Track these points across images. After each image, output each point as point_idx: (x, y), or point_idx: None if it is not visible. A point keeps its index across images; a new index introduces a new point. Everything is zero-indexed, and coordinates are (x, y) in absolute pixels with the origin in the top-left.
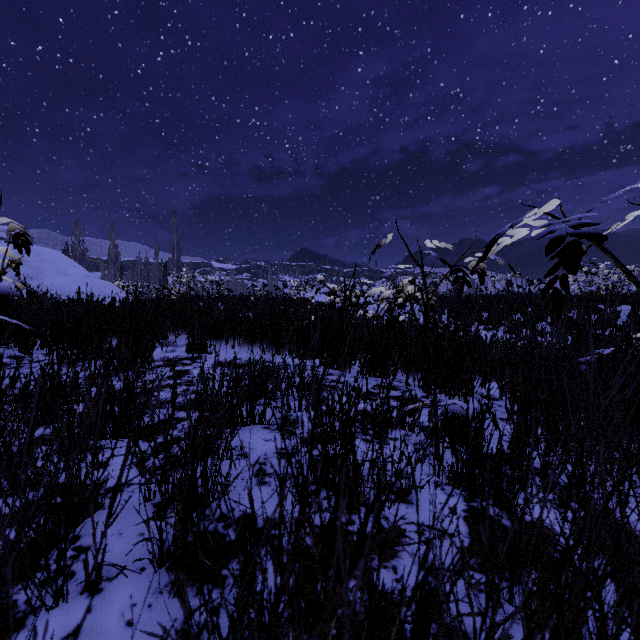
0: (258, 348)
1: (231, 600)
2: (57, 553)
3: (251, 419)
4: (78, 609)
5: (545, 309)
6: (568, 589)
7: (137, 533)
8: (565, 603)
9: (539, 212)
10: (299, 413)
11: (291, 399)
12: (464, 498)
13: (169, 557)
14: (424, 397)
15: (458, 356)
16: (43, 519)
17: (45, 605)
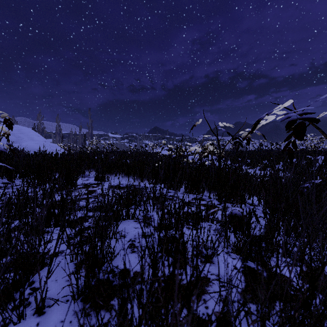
0: (132, 178)
1: (115, 319)
2: (20, 293)
3: (127, 216)
4: (31, 324)
5: (279, 158)
6: (301, 315)
7: (65, 280)
8: (300, 322)
9: (281, 107)
10: (153, 213)
11: (149, 205)
12: (241, 260)
13: (82, 294)
14: (218, 204)
15: (236, 183)
16: (13, 273)
17: (13, 322)
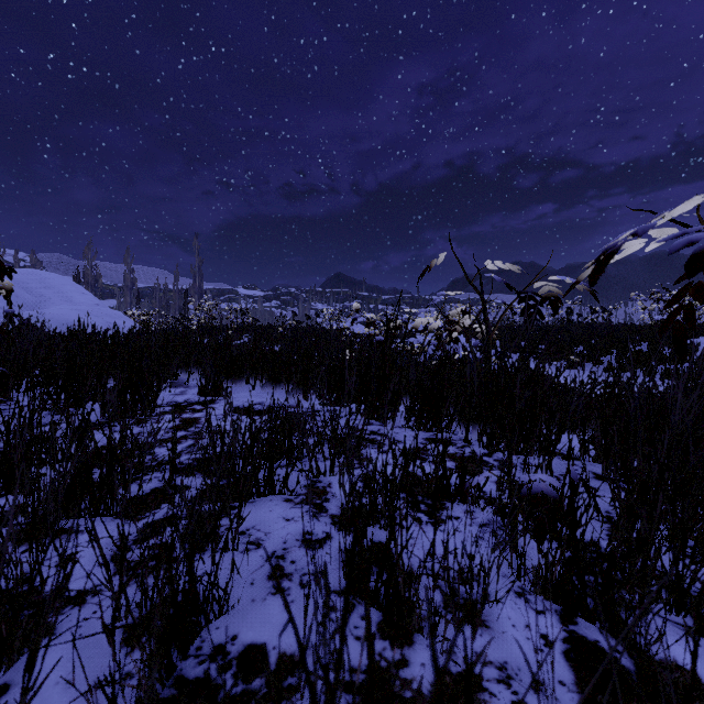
0: (284, 389)
1: None
2: None
3: (269, 489)
4: None
5: (611, 341)
6: None
7: (92, 681)
8: None
9: (667, 216)
10: (330, 478)
11: (321, 458)
12: (559, 617)
13: None
14: (486, 455)
15: (532, 407)
16: None
17: None
